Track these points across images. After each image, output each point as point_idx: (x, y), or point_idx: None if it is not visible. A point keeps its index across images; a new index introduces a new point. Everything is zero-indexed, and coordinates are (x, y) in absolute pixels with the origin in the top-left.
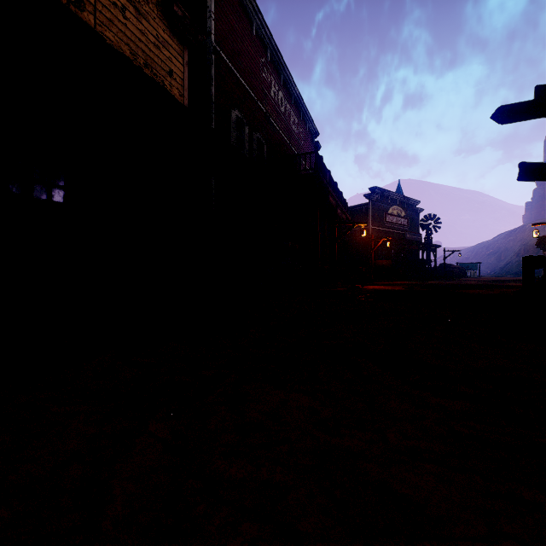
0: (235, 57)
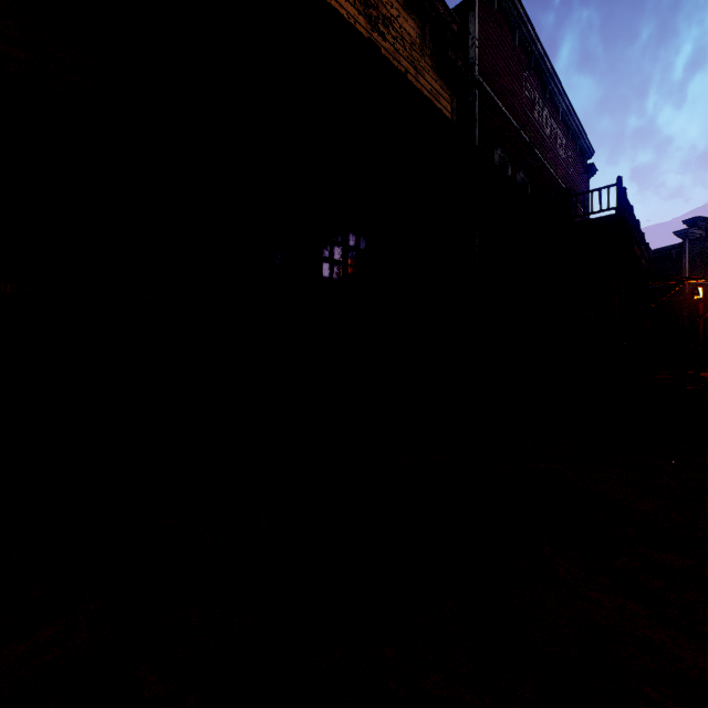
0: (497, 83)
